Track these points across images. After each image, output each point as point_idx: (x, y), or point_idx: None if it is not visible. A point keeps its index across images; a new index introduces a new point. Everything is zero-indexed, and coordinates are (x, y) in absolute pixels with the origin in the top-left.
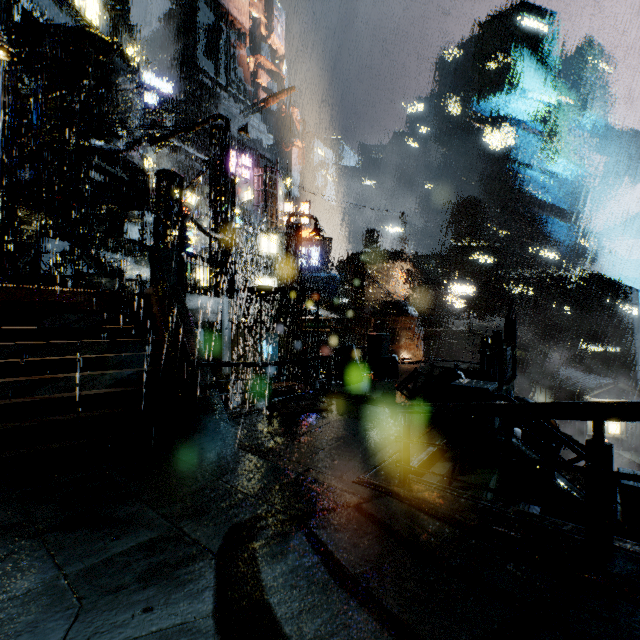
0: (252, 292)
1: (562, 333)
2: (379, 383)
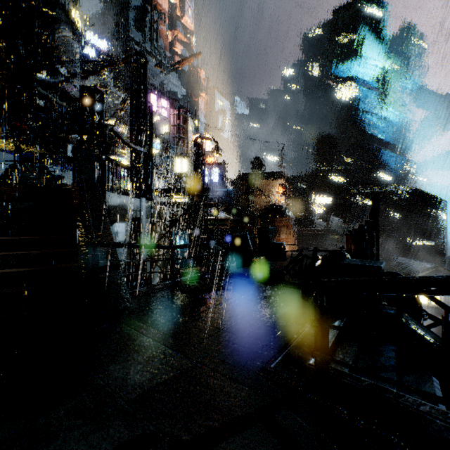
0: (163, 192)
1: (393, 232)
2: (268, 265)
